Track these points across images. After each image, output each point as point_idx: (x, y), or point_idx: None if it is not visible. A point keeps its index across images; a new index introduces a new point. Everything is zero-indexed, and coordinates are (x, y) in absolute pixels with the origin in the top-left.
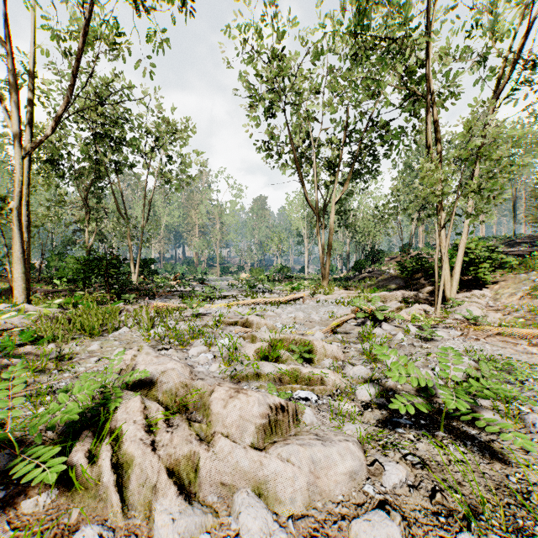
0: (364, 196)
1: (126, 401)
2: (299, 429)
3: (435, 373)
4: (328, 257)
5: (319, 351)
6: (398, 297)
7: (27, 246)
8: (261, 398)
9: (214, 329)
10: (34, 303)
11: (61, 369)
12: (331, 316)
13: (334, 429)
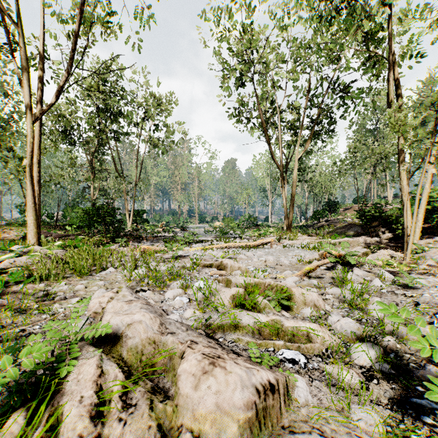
0: (320, 155)
1: (84, 360)
2: (293, 413)
3: (437, 330)
4: (291, 207)
5: (298, 299)
6: (360, 242)
7: (38, 197)
8: (245, 376)
9: (191, 271)
10: (43, 244)
11: (42, 309)
12: (300, 260)
13: (342, 420)
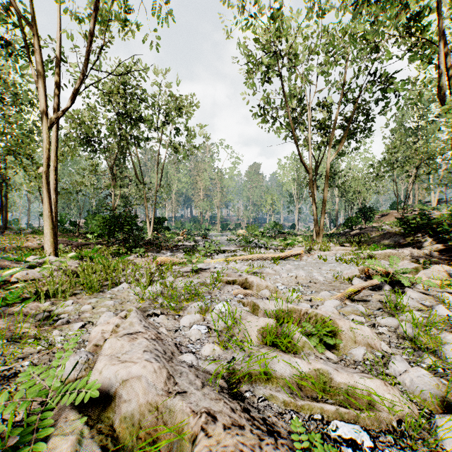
0: (353, 157)
1: (58, 437)
2: None
3: None
4: (322, 214)
5: (346, 335)
6: (405, 255)
7: (55, 206)
8: None
9: (211, 289)
10: (59, 255)
11: (39, 337)
12: (337, 276)
13: None
